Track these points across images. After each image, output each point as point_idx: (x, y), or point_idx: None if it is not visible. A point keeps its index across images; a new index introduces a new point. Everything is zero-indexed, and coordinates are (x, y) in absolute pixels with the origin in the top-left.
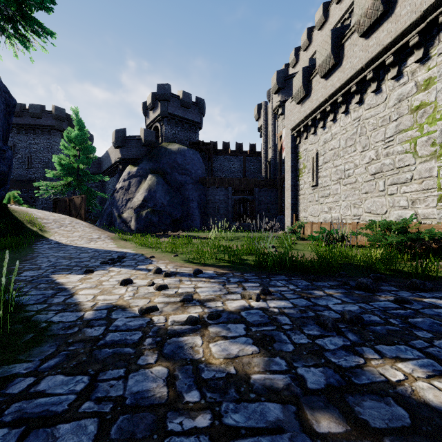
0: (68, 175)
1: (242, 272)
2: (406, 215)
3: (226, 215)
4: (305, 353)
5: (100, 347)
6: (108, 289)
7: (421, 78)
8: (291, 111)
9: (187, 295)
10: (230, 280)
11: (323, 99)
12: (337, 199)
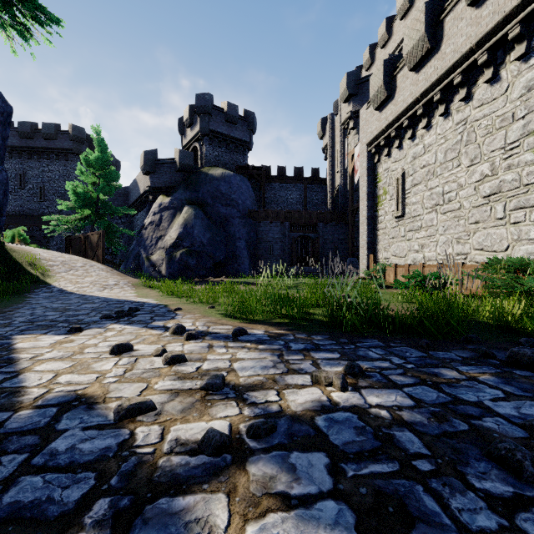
0: (84, 206)
1: (309, 333)
2: None
3: (282, 257)
4: None
5: None
6: (87, 362)
7: None
8: (367, 120)
9: (214, 378)
10: (290, 347)
11: (413, 98)
12: (432, 233)
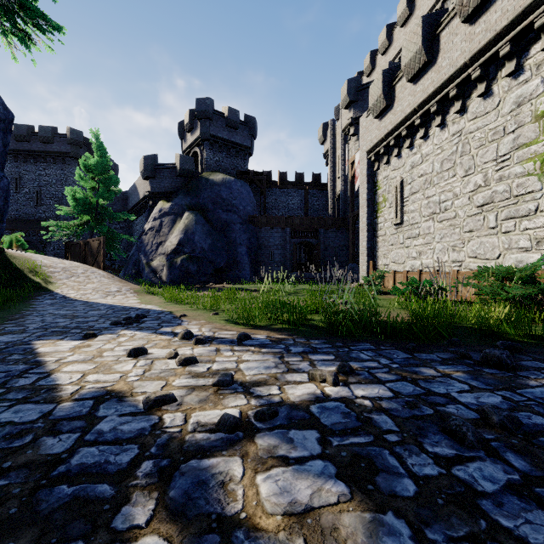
0: (84, 212)
1: (307, 337)
2: (528, 259)
3: (283, 263)
4: (441, 501)
5: (53, 482)
6: (108, 364)
7: None
8: (367, 128)
9: (224, 376)
10: (290, 350)
11: (411, 109)
12: (429, 241)
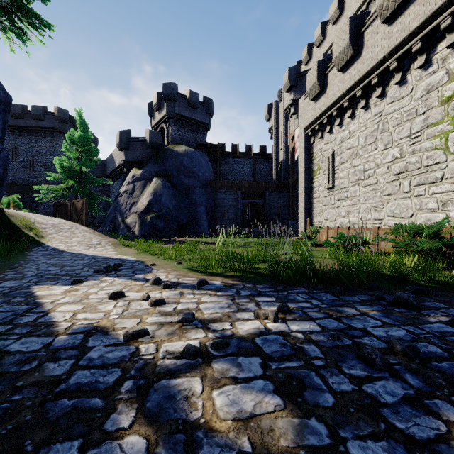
0: (69, 177)
1: (254, 283)
2: (436, 218)
3: (235, 220)
4: (353, 410)
5: (57, 396)
6: (94, 305)
7: (453, 65)
8: (305, 109)
9: (187, 314)
10: (240, 293)
11: (340, 93)
12: (355, 202)
